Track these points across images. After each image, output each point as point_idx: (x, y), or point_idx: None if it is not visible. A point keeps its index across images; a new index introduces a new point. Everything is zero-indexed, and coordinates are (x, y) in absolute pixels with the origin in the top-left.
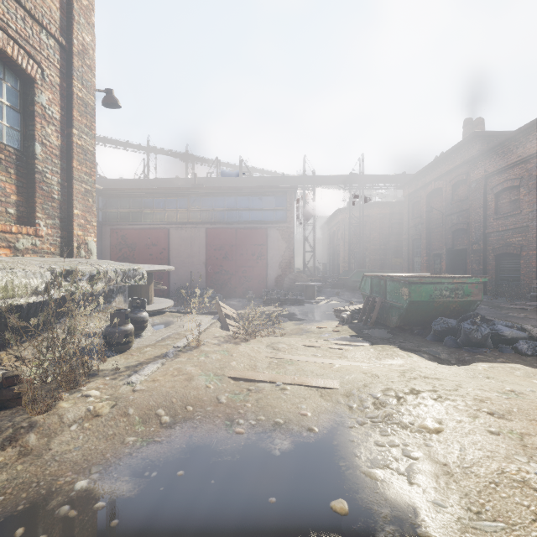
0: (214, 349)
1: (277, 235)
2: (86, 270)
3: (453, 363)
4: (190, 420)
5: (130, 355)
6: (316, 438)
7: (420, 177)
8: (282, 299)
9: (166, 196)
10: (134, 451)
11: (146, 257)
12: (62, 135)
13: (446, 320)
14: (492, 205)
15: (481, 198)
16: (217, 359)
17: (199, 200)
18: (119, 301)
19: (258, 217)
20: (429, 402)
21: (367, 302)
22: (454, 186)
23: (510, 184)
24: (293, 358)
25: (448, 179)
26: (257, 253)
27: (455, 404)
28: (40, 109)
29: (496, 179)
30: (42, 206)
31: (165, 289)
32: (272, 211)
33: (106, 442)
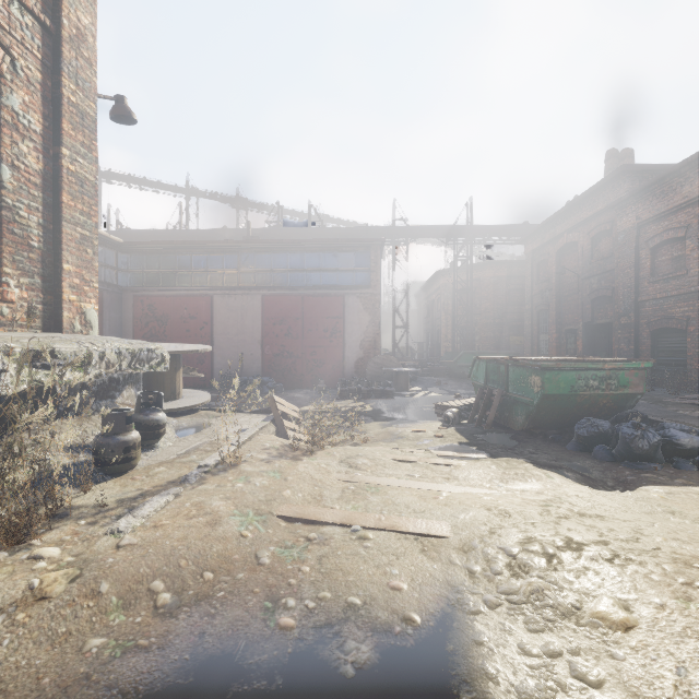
0: (260, 469)
1: (357, 304)
2: (68, 350)
3: (611, 486)
4: (207, 600)
5: (131, 479)
6: (418, 637)
7: (548, 228)
8: (364, 390)
9: (209, 252)
10: (96, 670)
11: (181, 333)
12: (45, 156)
13: (595, 421)
14: (646, 263)
15: (631, 254)
16: (263, 486)
17: (253, 258)
18: (128, 396)
19: (333, 281)
20: (601, 566)
21: (481, 395)
22: (594, 239)
23: (672, 235)
24: (378, 482)
25: (586, 230)
26: (330, 329)
27: (645, 570)
28: (10, 116)
29: (652, 229)
30: (12, 258)
31: (207, 376)
32: (351, 273)
33: (50, 650)
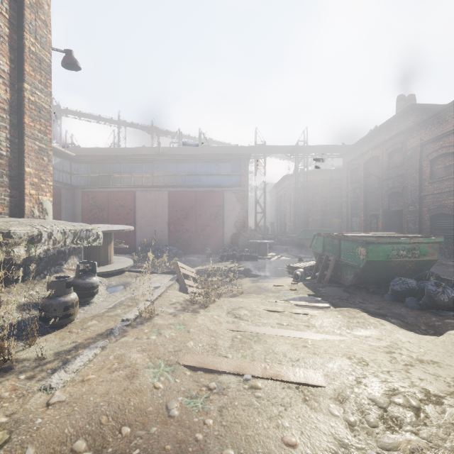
0: (168, 322)
1: (232, 197)
2: (21, 232)
3: (424, 329)
4: None
5: (68, 332)
6: None
7: (358, 147)
8: (237, 255)
9: (132, 162)
10: None
11: (114, 217)
12: (12, 89)
13: (405, 280)
14: (427, 170)
15: (416, 164)
16: (171, 338)
17: (162, 166)
18: (72, 263)
19: (216, 181)
20: None
21: (320, 260)
22: (390, 154)
23: (445, 151)
24: (258, 331)
25: (384, 148)
26: (214, 214)
27: None
28: None
29: (431, 147)
30: None
31: (132, 246)
32: (228, 176)
33: None
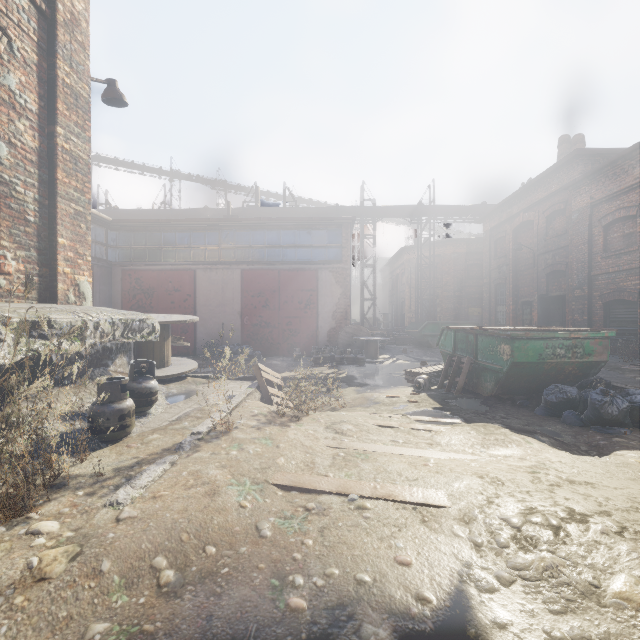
0: (251, 436)
1: (330, 278)
2: (64, 321)
3: (584, 450)
4: (211, 577)
5: (126, 447)
6: (435, 620)
7: (505, 207)
8: (337, 357)
9: (192, 230)
10: None
11: (166, 305)
12: (41, 134)
13: (563, 387)
14: (599, 240)
15: (585, 232)
16: (256, 453)
17: (233, 235)
18: (121, 364)
19: (307, 256)
20: (612, 540)
21: (450, 363)
22: (548, 218)
23: (624, 213)
24: (366, 448)
25: (541, 210)
26: (305, 301)
27: None
28: (7, 95)
29: (605, 208)
30: (9, 231)
31: (191, 345)
32: (323, 249)
33: (50, 637)
